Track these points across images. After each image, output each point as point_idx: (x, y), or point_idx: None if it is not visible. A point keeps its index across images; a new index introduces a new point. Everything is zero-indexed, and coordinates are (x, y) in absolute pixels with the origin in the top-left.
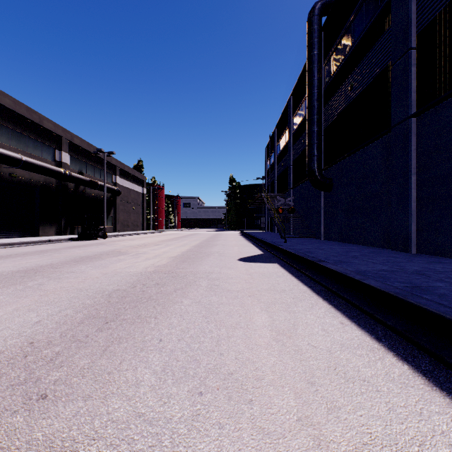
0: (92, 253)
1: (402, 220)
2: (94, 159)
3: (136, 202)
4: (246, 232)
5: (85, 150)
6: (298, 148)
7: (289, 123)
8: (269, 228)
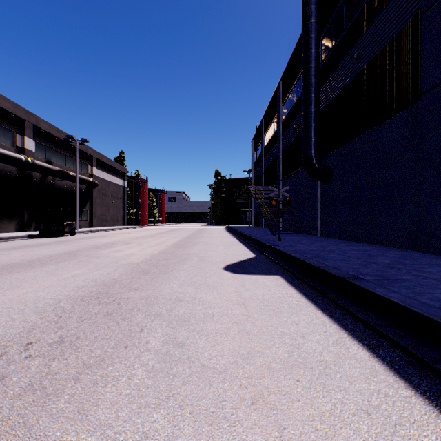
0: (31, 257)
1: (439, 214)
2: (65, 148)
3: (116, 195)
4: (232, 227)
5: (54, 136)
6: (288, 136)
7: (279, 111)
8: (256, 223)
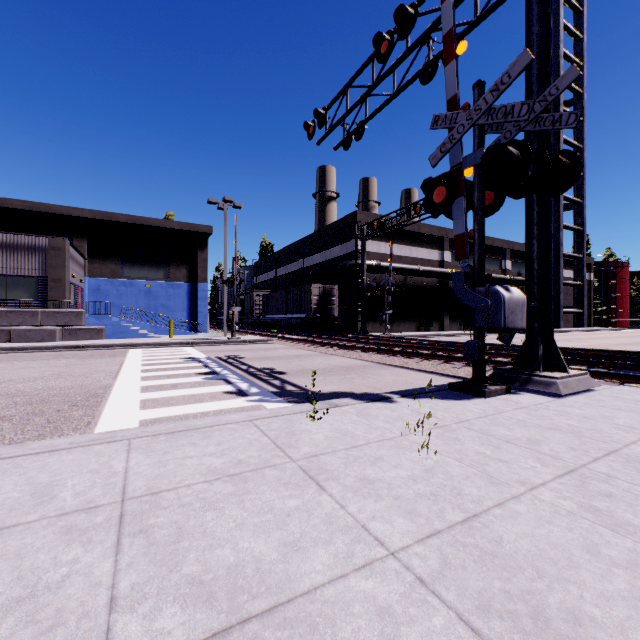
0: None
1: None
2: None
3: None
4: None
5: (522, 252)
6: None
7: None
8: None
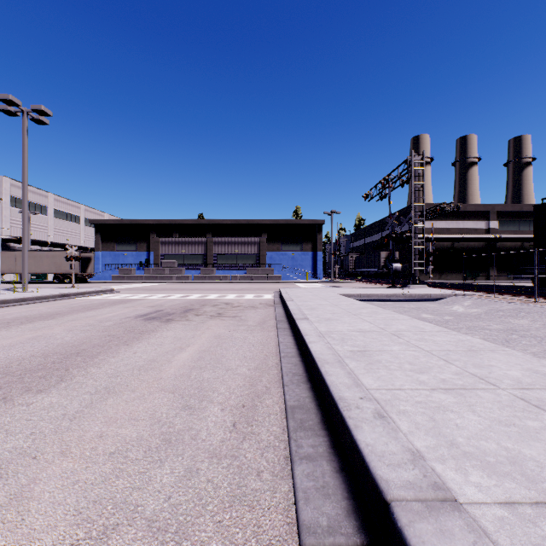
0: None
1: None
2: None
3: None
4: None
5: None
6: None
7: None
8: None
